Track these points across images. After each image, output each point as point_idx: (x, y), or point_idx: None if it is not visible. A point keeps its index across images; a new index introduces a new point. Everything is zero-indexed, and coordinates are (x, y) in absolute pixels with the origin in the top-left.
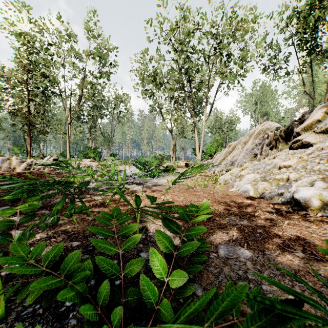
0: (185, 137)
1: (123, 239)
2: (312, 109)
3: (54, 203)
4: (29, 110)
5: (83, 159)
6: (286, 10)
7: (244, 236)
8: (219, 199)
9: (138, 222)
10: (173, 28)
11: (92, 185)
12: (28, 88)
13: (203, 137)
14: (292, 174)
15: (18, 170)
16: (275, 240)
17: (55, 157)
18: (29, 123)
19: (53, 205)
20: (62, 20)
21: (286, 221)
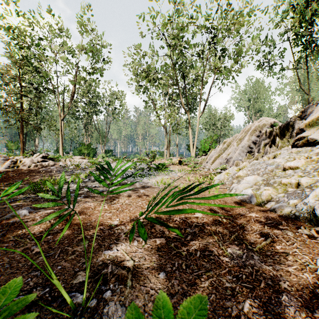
0: (179, 133)
1: (57, 308)
2: (316, 104)
3: (8, 217)
4: (22, 106)
5: (78, 155)
6: (281, 5)
7: (261, 300)
8: (216, 209)
9: (87, 274)
10: (166, 23)
11: (73, 187)
12: (21, 84)
13: (197, 133)
14: (304, 179)
15: (1, 169)
16: (318, 315)
17: (44, 154)
18: (22, 119)
19: (3, 221)
20: (54, 14)
21: (318, 260)
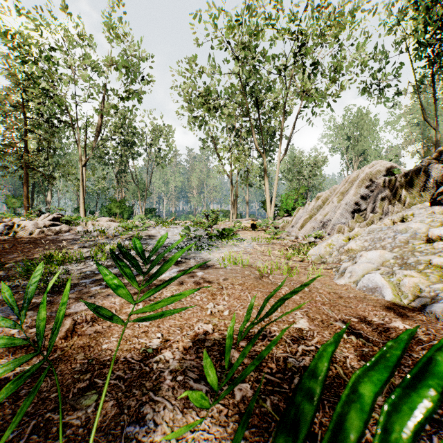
0: (250, 185)
1: None
2: None
3: None
4: (26, 146)
5: (107, 215)
6: (396, 1)
7: None
8: (327, 310)
9: None
10: (233, 26)
11: (92, 267)
12: (24, 115)
13: (276, 184)
14: None
15: None
16: None
17: (56, 214)
18: (27, 164)
19: None
20: (70, 13)
21: None
